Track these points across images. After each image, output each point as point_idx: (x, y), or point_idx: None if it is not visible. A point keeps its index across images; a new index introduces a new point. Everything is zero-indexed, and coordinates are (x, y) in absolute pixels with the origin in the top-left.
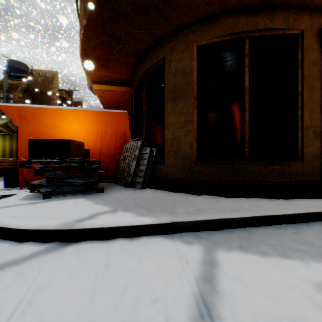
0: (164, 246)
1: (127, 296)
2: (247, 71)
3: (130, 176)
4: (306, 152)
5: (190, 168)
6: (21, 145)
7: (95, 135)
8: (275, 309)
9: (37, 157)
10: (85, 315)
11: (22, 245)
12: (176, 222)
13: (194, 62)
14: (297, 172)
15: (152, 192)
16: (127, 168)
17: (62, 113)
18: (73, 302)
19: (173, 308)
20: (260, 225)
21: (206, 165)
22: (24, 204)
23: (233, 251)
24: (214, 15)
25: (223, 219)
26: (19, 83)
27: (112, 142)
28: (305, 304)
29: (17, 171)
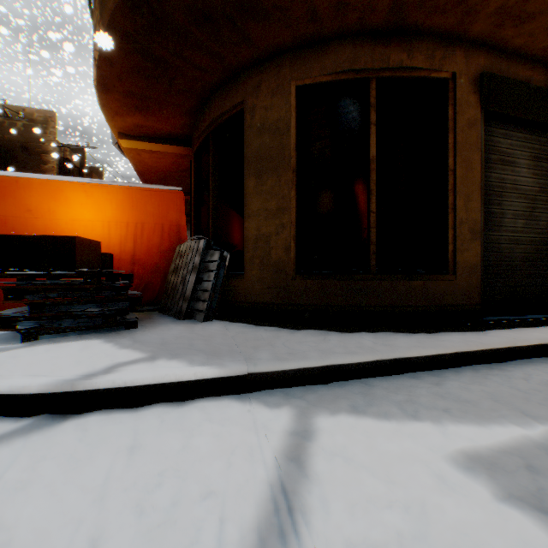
0: (233, 412)
1: (162, 492)
2: (374, 131)
3: (185, 300)
4: (460, 261)
5: (285, 286)
6: None
7: (123, 228)
8: (386, 492)
9: (12, 267)
10: (87, 527)
11: None
12: (255, 374)
13: (292, 113)
14: (447, 292)
15: (222, 326)
16: (180, 286)
17: (61, 188)
18: (67, 508)
19: (234, 504)
20: (387, 373)
21: (311, 280)
22: None
23: (339, 415)
24: (323, 38)
25: (330, 366)
26: None
27: (156, 241)
28: (428, 482)
29: None
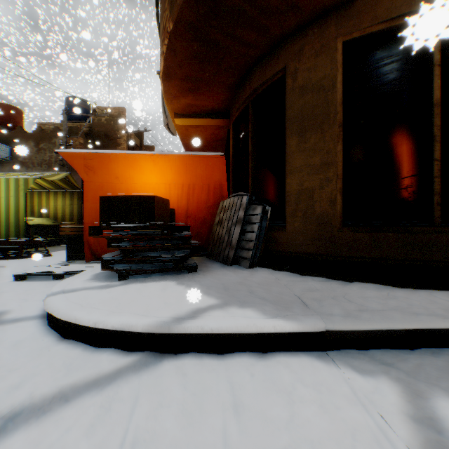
0: (322, 374)
1: None
2: (437, 73)
3: (231, 248)
4: None
5: (330, 238)
6: (87, 204)
7: (180, 188)
8: None
9: (110, 220)
10: None
11: (100, 353)
12: (332, 331)
13: (339, 69)
14: None
15: (268, 274)
16: (225, 236)
17: (136, 160)
18: None
19: None
20: None
21: (359, 233)
22: (95, 286)
23: None
24: None
25: (416, 330)
26: (79, 125)
27: (203, 198)
28: None
29: (81, 239)
